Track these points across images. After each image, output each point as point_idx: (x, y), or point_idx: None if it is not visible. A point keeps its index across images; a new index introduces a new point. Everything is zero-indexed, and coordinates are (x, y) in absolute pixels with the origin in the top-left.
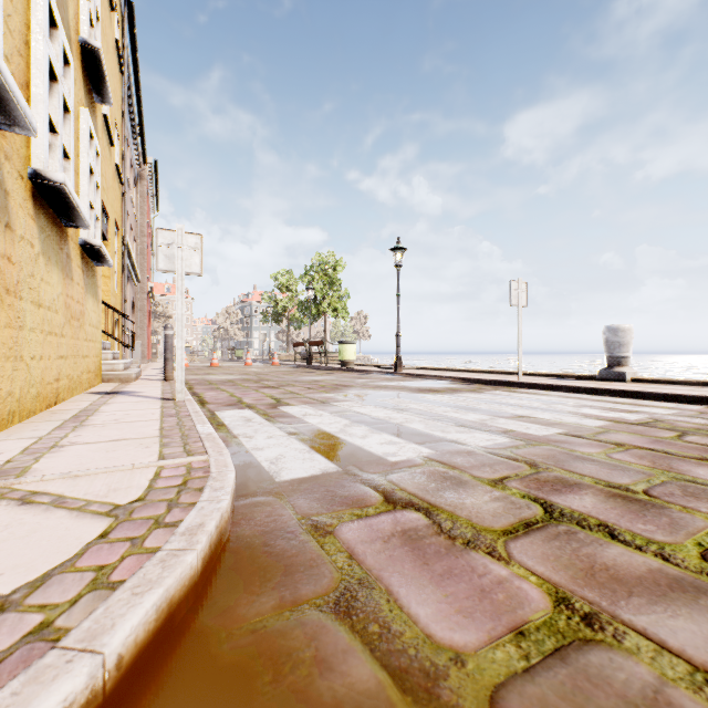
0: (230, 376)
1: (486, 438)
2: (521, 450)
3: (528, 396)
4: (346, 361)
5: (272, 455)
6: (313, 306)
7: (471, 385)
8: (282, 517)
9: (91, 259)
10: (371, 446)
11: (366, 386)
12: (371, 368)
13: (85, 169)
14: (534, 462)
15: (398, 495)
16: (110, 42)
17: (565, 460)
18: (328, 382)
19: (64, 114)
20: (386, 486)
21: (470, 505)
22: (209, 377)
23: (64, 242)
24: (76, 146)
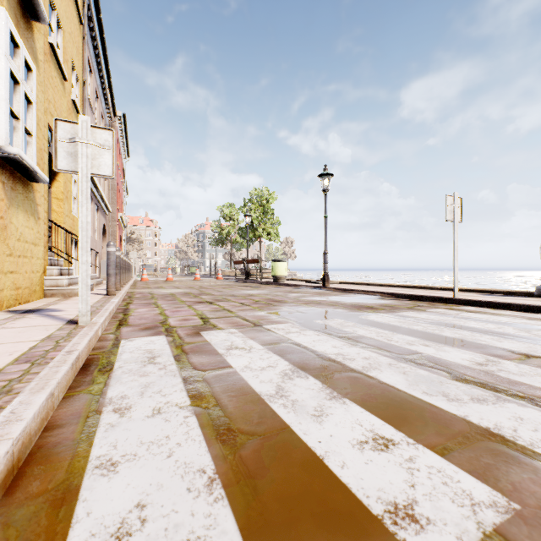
0: (175, 290)
1: None
2: None
3: (482, 317)
4: (278, 276)
5: (119, 506)
6: (251, 231)
7: (404, 301)
8: None
9: (20, 173)
10: (342, 457)
11: (299, 302)
12: (299, 283)
13: (1, 72)
14: None
15: None
16: None
17: None
18: (261, 296)
19: None
20: None
21: None
22: (156, 291)
23: None
24: None
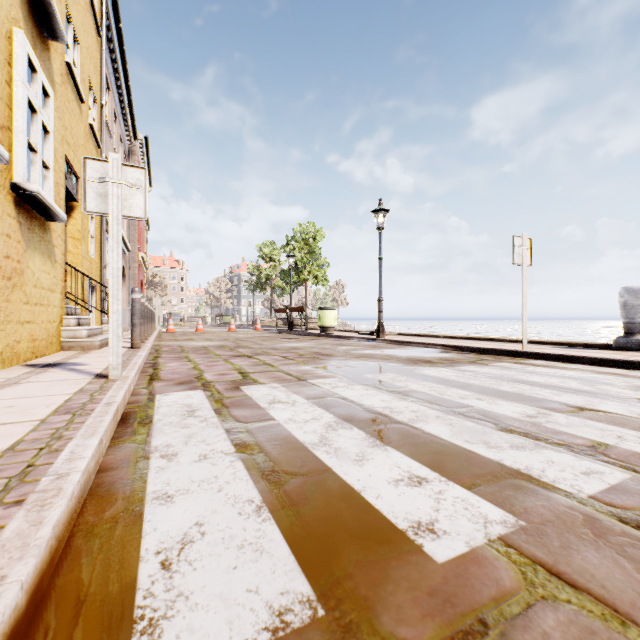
0: (208, 342)
1: (578, 467)
2: None
3: (549, 371)
4: (326, 326)
5: (181, 524)
6: (294, 274)
7: (466, 354)
8: None
9: (37, 211)
10: (377, 491)
11: (349, 355)
12: (351, 334)
13: (19, 101)
14: None
15: None
16: None
17: None
18: (307, 349)
19: None
20: None
21: None
22: (186, 344)
23: None
24: (4, 70)
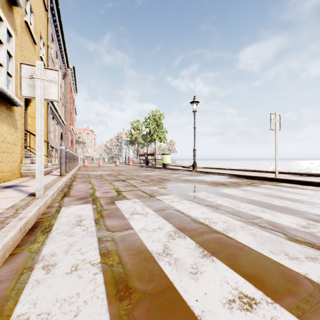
0: (103, 172)
1: None
2: None
3: (296, 190)
4: (165, 163)
5: None
6: (149, 137)
7: (243, 179)
8: None
9: (4, 100)
10: (216, 318)
11: (178, 180)
12: (178, 168)
13: None
14: None
15: None
16: None
17: None
18: (155, 176)
19: None
20: None
21: None
22: (91, 173)
23: None
24: None
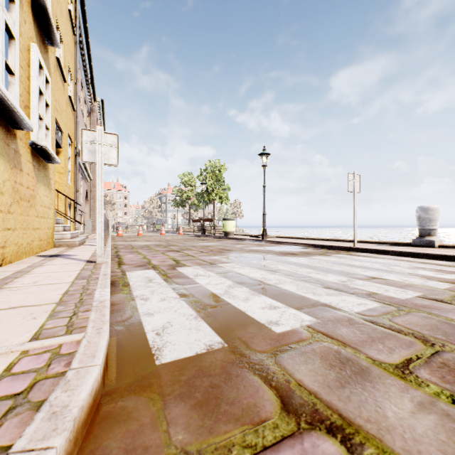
0: (148, 242)
1: (356, 302)
2: (398, 318)
3: (366, 259)
4: (228, 232)
5: (160, 322)
6: (206, 196)
7: (319, 249)
8: (148, 447)
9: (42, 157)
10: (253, 311)
11: (243, 250)
12: (245, 237)
13: (34, 89)
14: (423, 336)
15: (296, 394)
16: (63, 9)
17: (453, 333)
18: (215, 247)
19: (10, 40)
20: (279, 375)
21: (395, 419)
22: (133, 243)
23: (12, 141)
24: (26, 71)
